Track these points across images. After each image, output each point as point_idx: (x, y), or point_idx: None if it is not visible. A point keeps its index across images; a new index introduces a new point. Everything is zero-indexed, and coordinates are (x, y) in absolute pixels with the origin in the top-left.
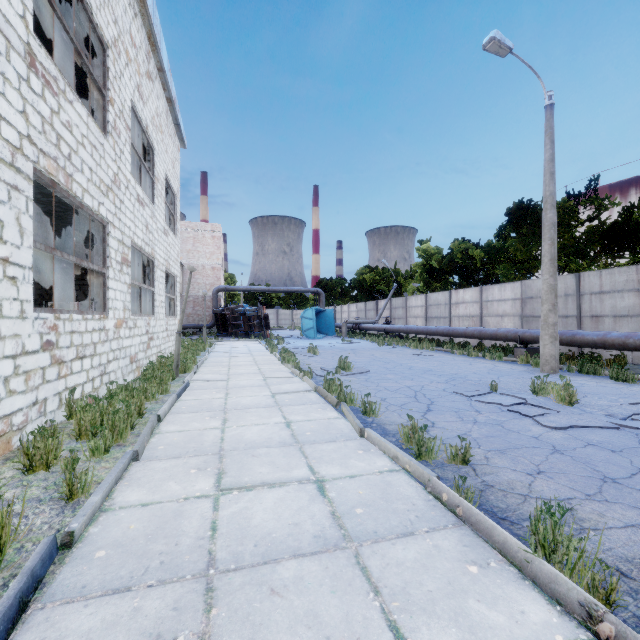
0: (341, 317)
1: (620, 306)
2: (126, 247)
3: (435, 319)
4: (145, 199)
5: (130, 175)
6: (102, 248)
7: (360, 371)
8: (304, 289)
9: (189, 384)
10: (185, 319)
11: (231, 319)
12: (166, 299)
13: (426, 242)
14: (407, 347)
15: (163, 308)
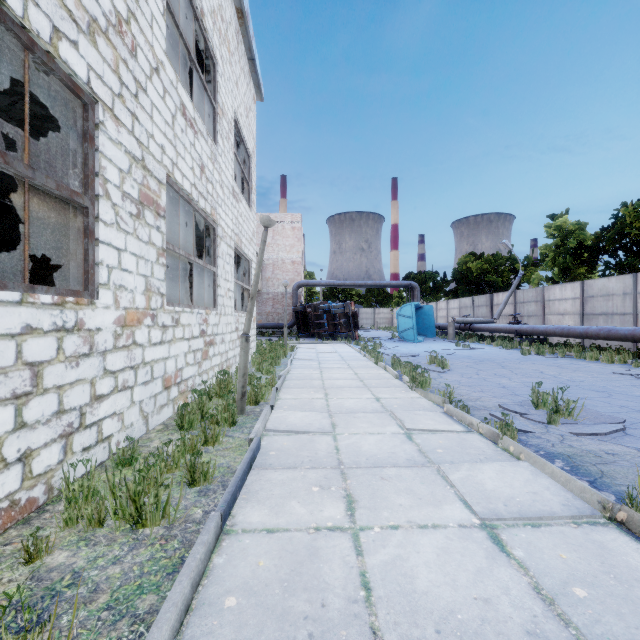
0: (436, 316)
1: None
2: (153, 179)
3: (601, 316)
4: (198, 123)
5: (164, 56)
6: (82, 153)
7: (597, 419)
8: (395, 282)
9: (259, 445)
10: (264, 318)
11: (313, 317)
12: (239, 291)
13: (560, 216)
14: (574, 358)
15: (231, 299)
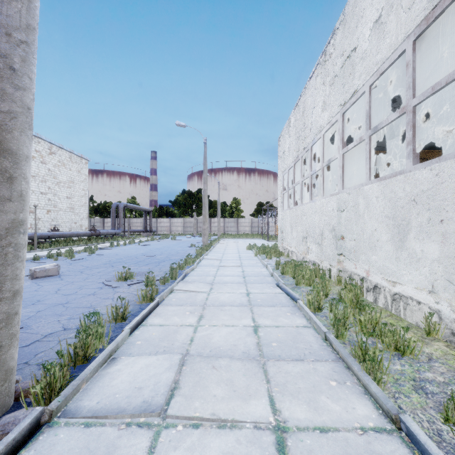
0: None
1: (98, 225)
2: None
3: None
4: None
5: None
6: None
7: None
8: None
9: None
10: None
11: None
12: None
13: None
14: None
15: None
